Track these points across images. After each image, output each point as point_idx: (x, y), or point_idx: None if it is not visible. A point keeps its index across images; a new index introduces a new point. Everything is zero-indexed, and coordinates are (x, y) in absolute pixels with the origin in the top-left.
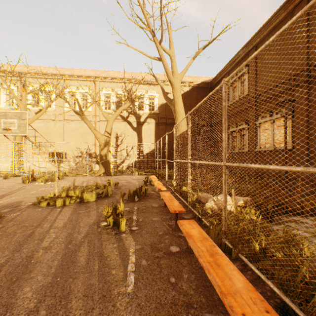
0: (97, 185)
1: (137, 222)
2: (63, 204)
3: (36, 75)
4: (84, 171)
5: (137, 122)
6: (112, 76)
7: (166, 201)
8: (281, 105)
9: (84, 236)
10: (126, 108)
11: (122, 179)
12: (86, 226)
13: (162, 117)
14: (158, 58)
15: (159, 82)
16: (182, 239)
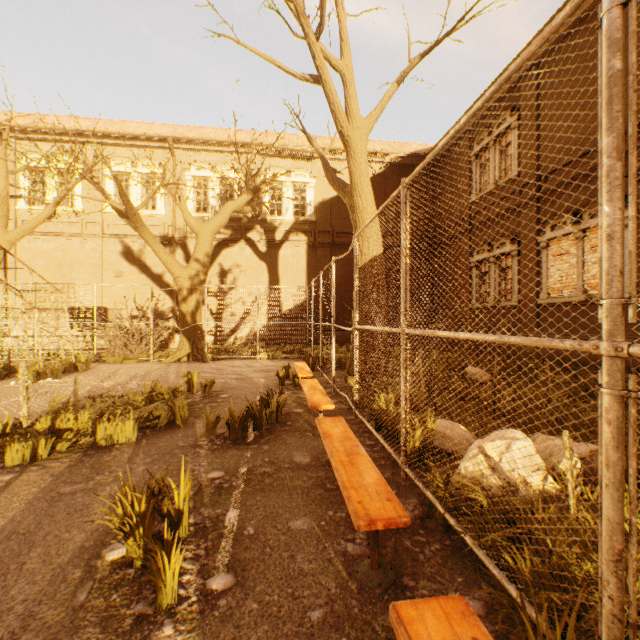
0: (154, 391)
1: (236, 543)
2: (29, 458)
3: (39, 134)
4: (142, 350)
5: (267, 240)
6: (211, 138)
7: (336, 464)
8: None
9: None
10: (241, 206)
11: (229, 370)
12: (43, 573)
13: (324, 230)
14: (313, 76)
15: (317, 146)
16: None
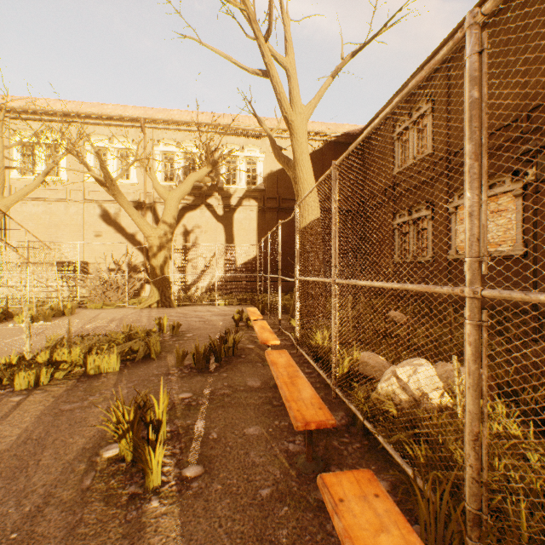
0: (131, 331)
1: (203, 444)
2: (33, 383)
3: (29, 114)
4: (119, 297)
5: (223, 205)
6: (176, 119)
7: (281, 384)
8: (524, 160)
9: (28, 513)
10: (202, 177)
11: (192, 314)
12: (55, 466)
13: (271, 196)
14: (262, 71)
15: (265, 127)
16: (331, 524)
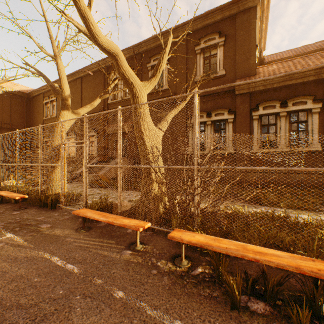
0: None
1: None
2: None
3: None
4: None
5: None
6: None
7: None
8: None
9: None
10: None
11: None
12: None
13: None
14: None
15: None
16: None
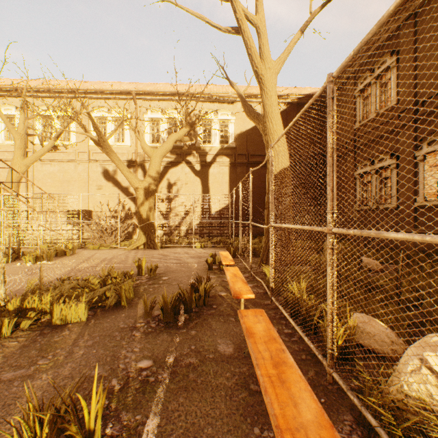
0: (110, 274)
1: None
2: None
3: (48, 93)
4: (112, 240)
5: (200, 162)
6: (161, 90)
7: (263, 381)
8: None
9: None
10: (182, 137)
11: (172, 256)
12: None
13: (241, 153)
14: (234, 28)
15: (236, 88)
16: None
